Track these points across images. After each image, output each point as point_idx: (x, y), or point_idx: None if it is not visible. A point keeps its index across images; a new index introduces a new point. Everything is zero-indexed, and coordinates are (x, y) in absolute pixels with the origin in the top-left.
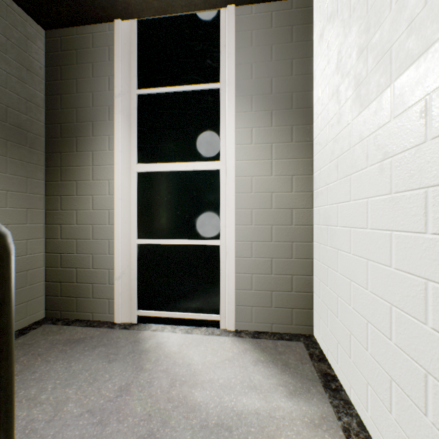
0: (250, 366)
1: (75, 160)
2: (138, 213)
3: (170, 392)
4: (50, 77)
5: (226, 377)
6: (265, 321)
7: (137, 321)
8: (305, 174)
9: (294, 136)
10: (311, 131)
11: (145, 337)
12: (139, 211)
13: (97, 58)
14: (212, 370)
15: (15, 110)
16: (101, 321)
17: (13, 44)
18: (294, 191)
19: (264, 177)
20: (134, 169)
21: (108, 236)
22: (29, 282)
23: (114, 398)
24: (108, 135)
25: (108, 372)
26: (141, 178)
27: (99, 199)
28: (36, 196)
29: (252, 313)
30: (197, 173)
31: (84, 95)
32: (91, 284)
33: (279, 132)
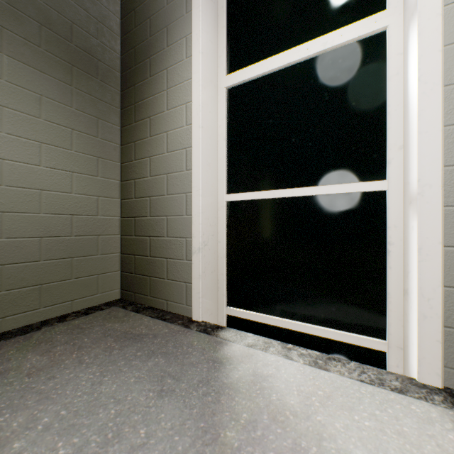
0: None
1: (149, 89)
2: (227, 154)
3: None
4: None
5: None
6: None
7: (226, 323)
8: None
9: None
10: None
11: (233, 355)
12: (229, 150)
13: None
14: None
15: (82, 29)
16: (176, 314)
17: None
18: None
19: None
20: (222, 85)
21: (185, 189)
22: (100, 251)
23: None
24: (185, 36)
25: (147, 423)
26: (232, 97)
27: (174, 136)
28: (109, 144)
29: None
30: (330, 57)
31: None
32: (165, 259)
33: None
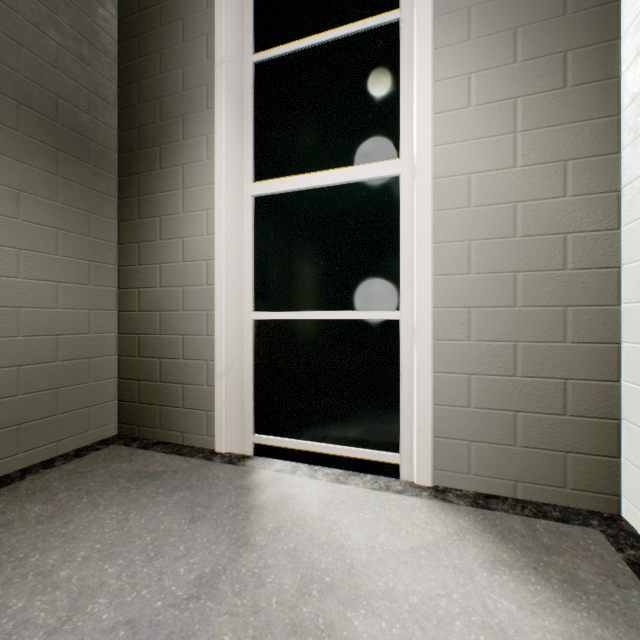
0: (480, 573)
1: (159, 183)
2: (254, 268)
3: (298, 607)
4: (124, 58)
5: (425, 592)
6: (498, 474)
7: (253, 453)
8: (599, 154)
9: (570, 74)
10: (614, 54)
11: (261, 481)
12: (256, 264)
13: (190, 9)
14: (390, 569)
15: (71, 104)
16: (195, 447)
17: (67, 0)
18: (570, 193)
19: (497, 172)
20: (248, 192)
21: (206, 306)
22: (92, 377)
23: (183, 600)
24: (206, 134)
25: (185, 541)
26: (260, 206)
27: (192, 244)
28: (104, 243)
29: (469, 455)
30: (356, 188)
31: (170, 75)
32: (181, 384)
33: (533, 72)
